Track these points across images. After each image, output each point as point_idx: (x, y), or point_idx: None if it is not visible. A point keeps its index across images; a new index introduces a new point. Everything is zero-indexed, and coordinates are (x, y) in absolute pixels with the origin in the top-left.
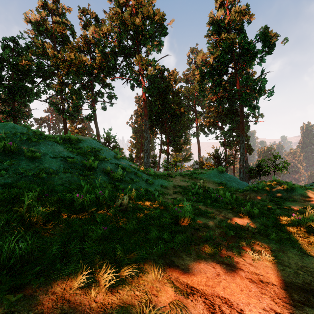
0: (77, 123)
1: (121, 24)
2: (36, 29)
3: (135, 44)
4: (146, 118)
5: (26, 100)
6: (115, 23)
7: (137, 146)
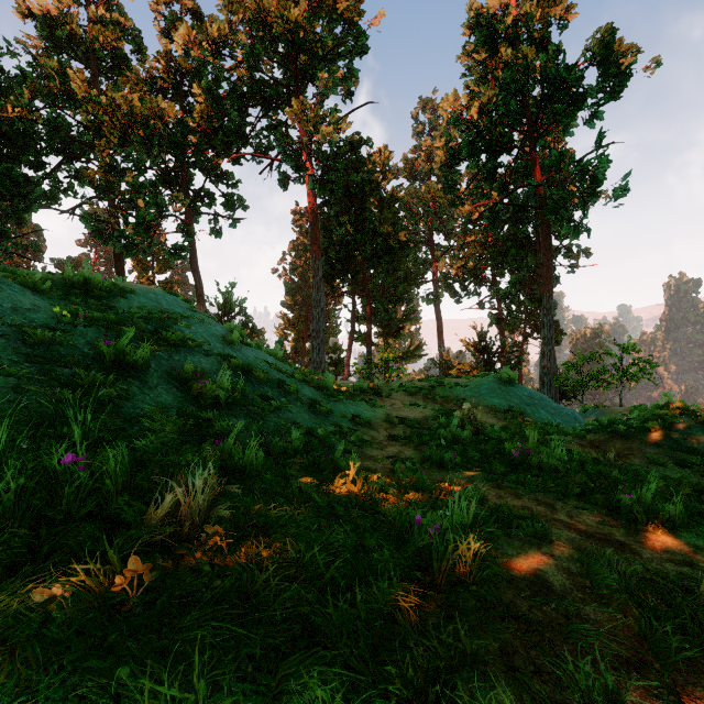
0: (156, 272)
1: (255, 22)
2: (46, 34)
3: (291, 76)
4: (317, 256)
5: (19, 207)
6: (239, 17)
7: (296, 326)
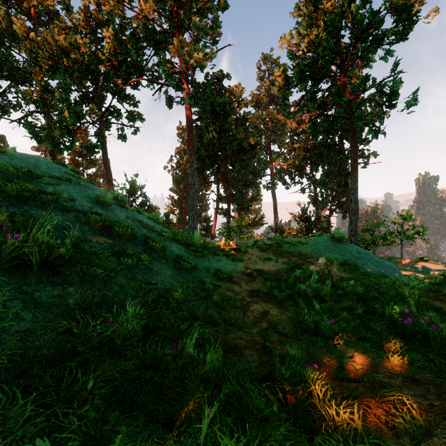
0: (85, 167)
1: None
2: None
3: (174, 27)
4: (192, 152)
5: None
6: None
7: (180, 205)
